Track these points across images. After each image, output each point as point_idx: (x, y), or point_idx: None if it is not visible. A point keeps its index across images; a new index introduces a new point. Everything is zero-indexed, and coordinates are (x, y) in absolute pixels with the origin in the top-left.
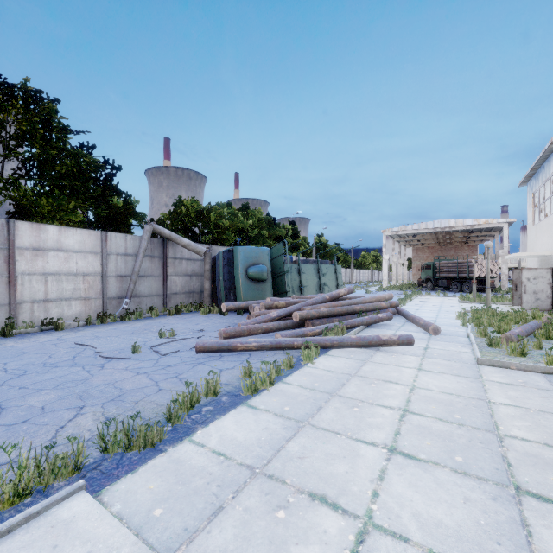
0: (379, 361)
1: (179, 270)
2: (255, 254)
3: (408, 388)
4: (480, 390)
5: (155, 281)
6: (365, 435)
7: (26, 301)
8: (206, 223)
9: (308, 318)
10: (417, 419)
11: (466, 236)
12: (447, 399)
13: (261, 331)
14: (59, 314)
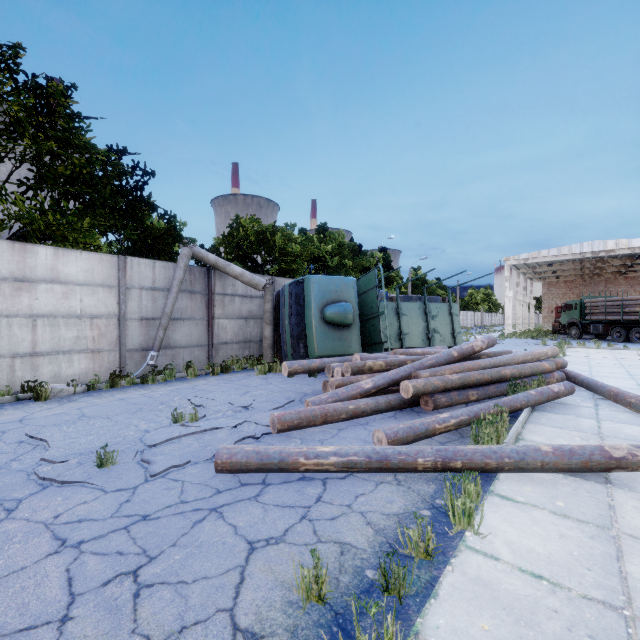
0: None
1: (230, 310)
2: (335, 287)
3: None
4: None
5: (196, 326)
6: None
7: (3, 355)
8: (269, 248)
9: (428, 392)
10: None
11: (624, 264)
12: None
13: (345, 416)
14: (53, 374)
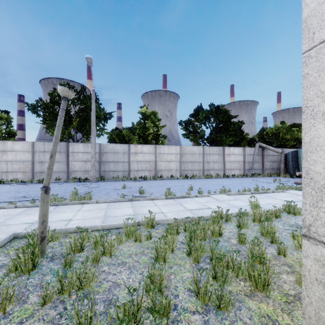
0: None
1: (268, 159)
2: None
3: None
4: None
5: (259, 164)
6: None
7: (227, 169)
8: (277, 138)
9: None
10: None
11: None
12: None
13: None
14: (233, 173)
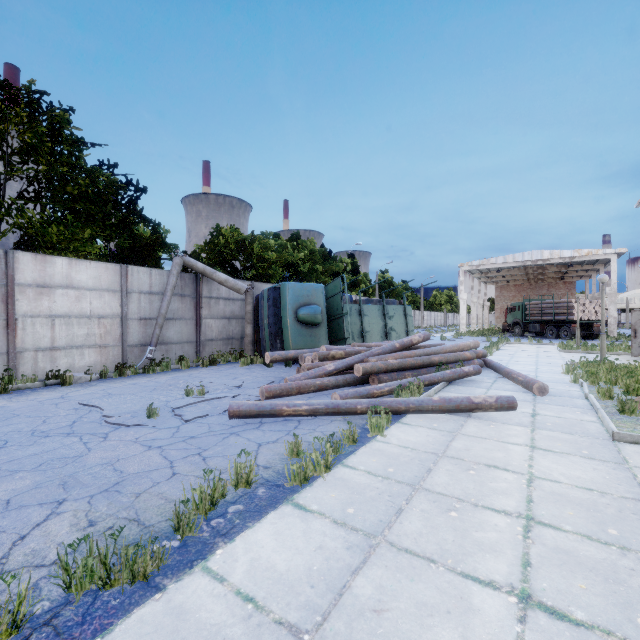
0: (474, 434)
1: (215, 311)
2: (306, 292)
3: (524, 478)
4: (633, 485)
5: (186, 325)
6: (476, 566)
7: (28, 349)
8: (248, 255)
9: (374, 372)
10: (552, 535)
11: (562, 271)
12: (587, 499)
13: (314, 388)
14: (68, 365)
